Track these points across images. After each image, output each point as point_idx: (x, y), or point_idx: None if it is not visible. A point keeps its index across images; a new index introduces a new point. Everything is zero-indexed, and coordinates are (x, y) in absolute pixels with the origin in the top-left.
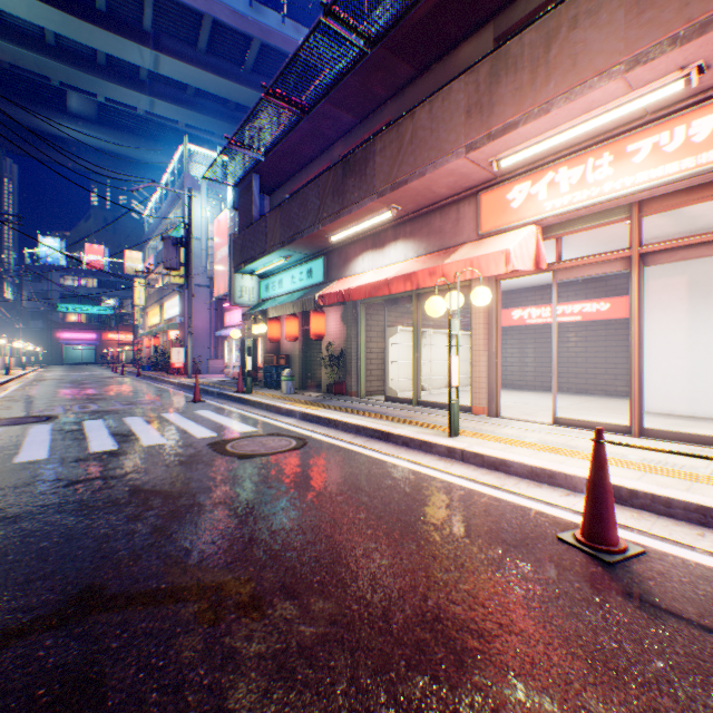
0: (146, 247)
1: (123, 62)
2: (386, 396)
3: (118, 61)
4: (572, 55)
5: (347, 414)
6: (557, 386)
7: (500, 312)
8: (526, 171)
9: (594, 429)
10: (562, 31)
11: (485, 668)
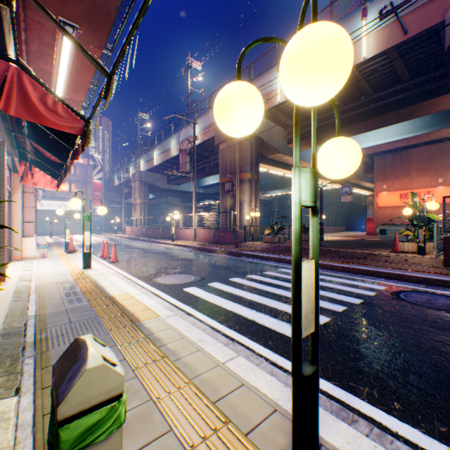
0: None
1: None
2: None
3: None
4: None
5: (109, 284)
6: None
7: None
8: None
9: None
10: None
11: (151, 258)
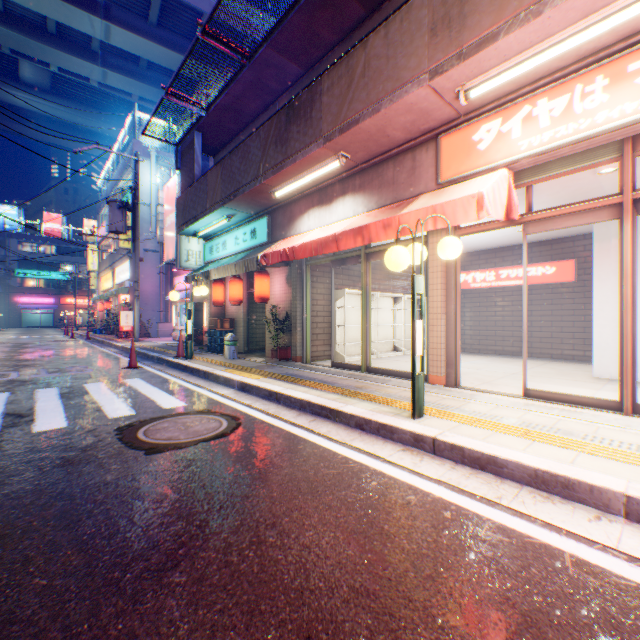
0: (99, 214)
1: (74, 32)
2: (332, 361)
3: (69, 31)
4: None
5: (290, 385)
6: (502, 349)
7: None
8: (496, 106)
9: (574, 404)
10: None
11: None
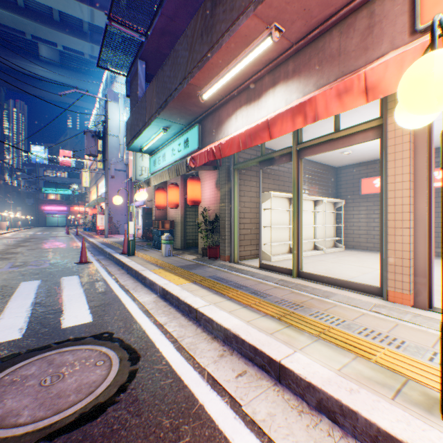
0: None
1: (71, 19)
2: (260, 263)
3: (68, 18)
4: None
5: (214, 298)
6: None
7: (361, 181)
8: None
9: None
10: None
11: None
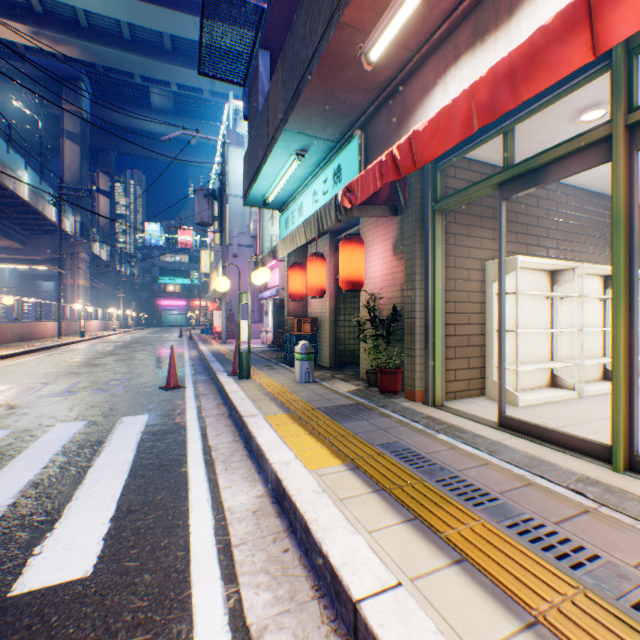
0: None
1: (185, 45)
2: (501, 415)
3: (181, 44)
4: None
5: (407, 546)
6: None
7: None
8: None
9: None
10: None
11: None
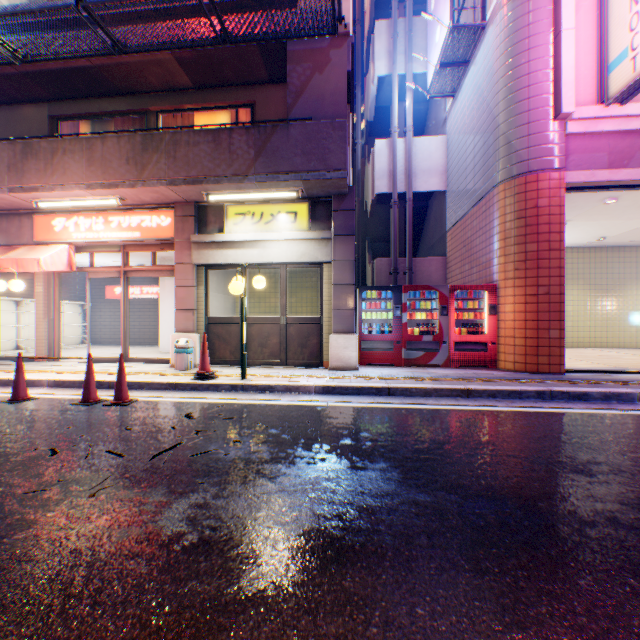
0: None
1: None
2: None
3: None
4: (65, 167)
5: None
6: (145, 341)
7: (108, 288)
8: (65, 211)
9: (108, 361)
10: (61, 152)
11: None
